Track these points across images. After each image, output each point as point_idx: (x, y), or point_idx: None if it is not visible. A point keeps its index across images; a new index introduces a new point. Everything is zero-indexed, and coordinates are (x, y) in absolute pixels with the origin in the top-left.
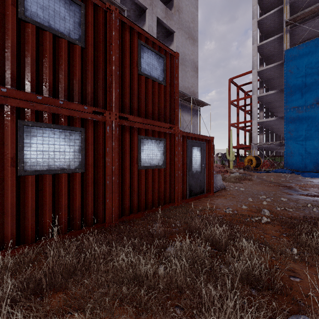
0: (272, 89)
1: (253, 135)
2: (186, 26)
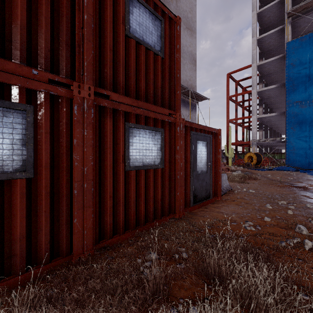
0: (271, 85)
1: (253, 131)
2: (183, 15)
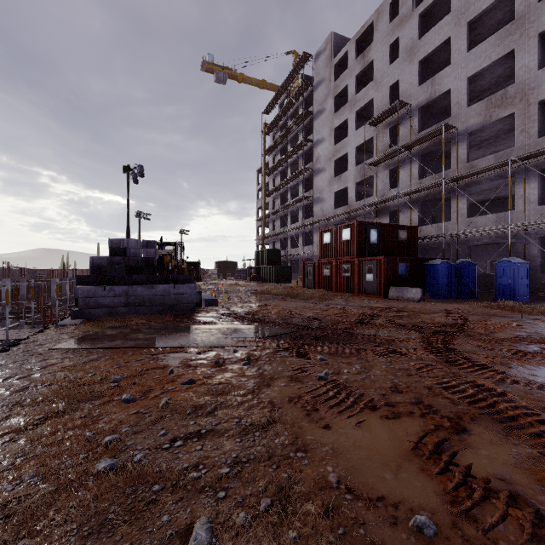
0: None
1: None
2: None
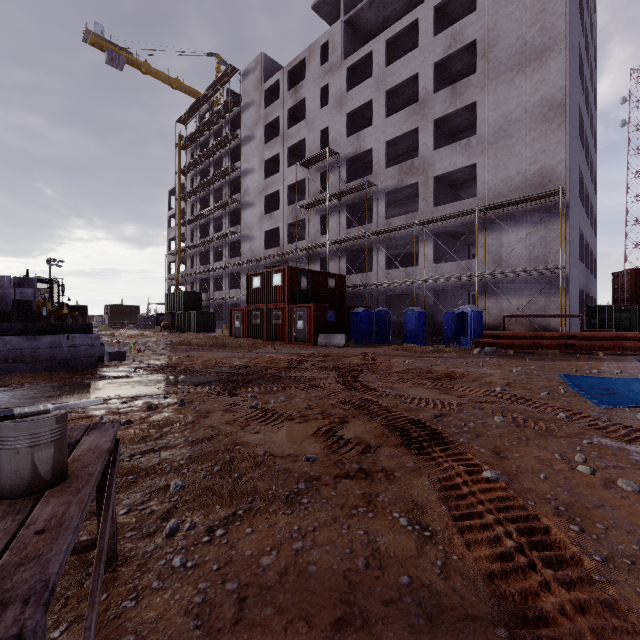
0: None
1: None
2: (510, 56)
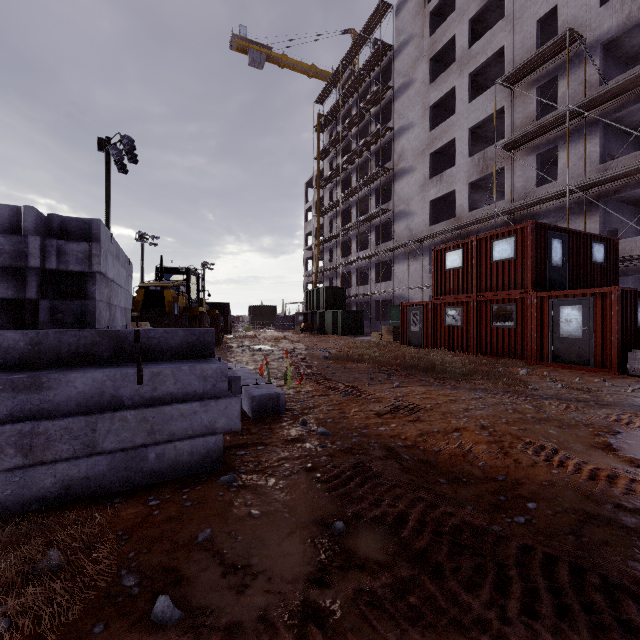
0: None
1: None
2: None
